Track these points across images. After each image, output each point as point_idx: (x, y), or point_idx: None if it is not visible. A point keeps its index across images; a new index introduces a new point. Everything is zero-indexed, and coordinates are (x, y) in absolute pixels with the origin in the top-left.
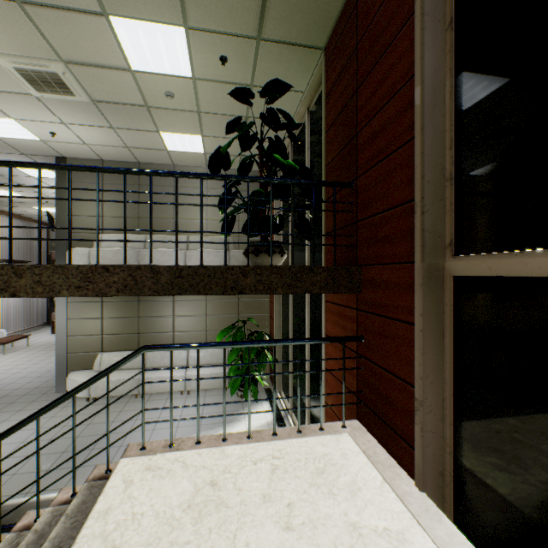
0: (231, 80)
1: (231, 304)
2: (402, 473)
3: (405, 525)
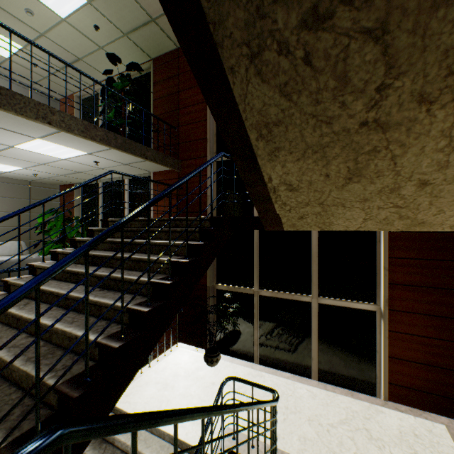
0: (91, 38)
1: (22, 203)
2: None
3: None
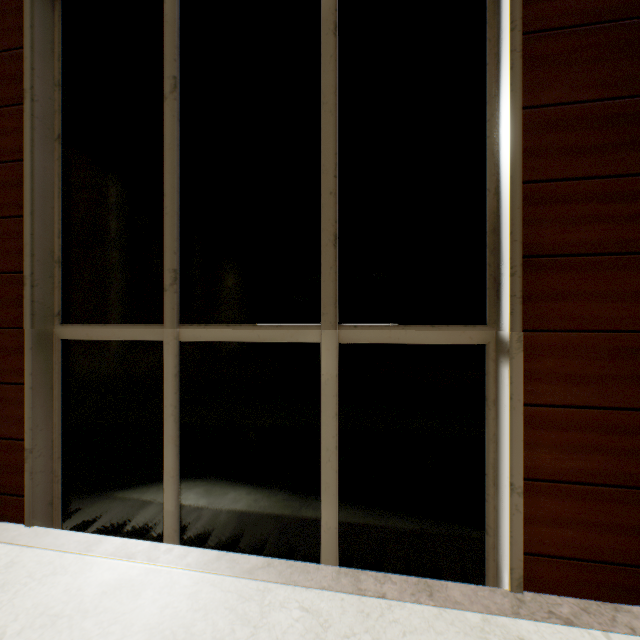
0: None
1: None
2: (11, 526)
3: (15, 555)
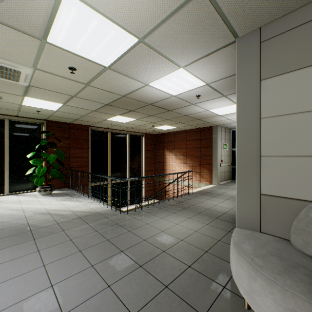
0: (22, 109)
1: None
2: None
3: None
